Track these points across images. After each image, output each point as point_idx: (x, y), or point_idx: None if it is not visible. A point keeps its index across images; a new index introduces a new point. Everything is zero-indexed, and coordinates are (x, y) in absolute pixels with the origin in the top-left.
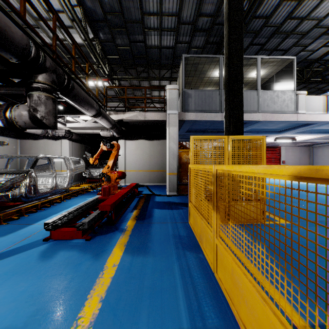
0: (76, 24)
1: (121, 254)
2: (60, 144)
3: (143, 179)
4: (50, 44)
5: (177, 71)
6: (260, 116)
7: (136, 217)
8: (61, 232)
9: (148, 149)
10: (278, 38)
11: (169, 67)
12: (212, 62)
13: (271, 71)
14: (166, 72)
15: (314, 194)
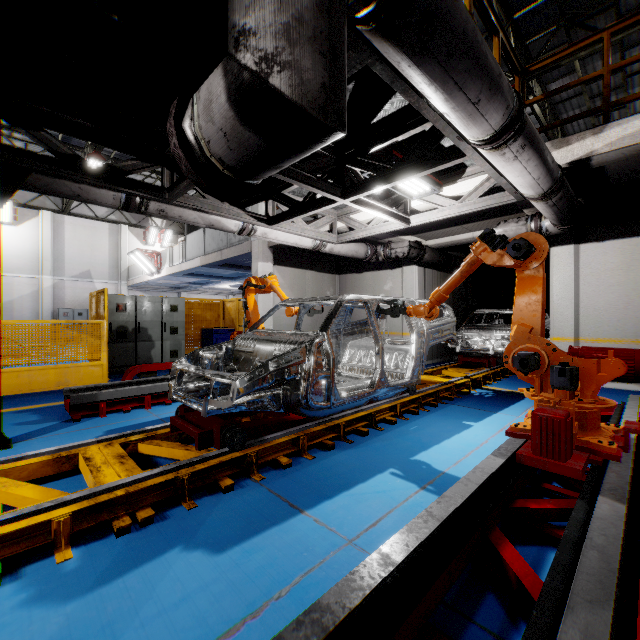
0: None
1: None
2: (401, 276)
3: None
4: None
5: None
6: None
7: None
8: None
9: None
10: None
11: None
12: None
13: None
14: None
15: None
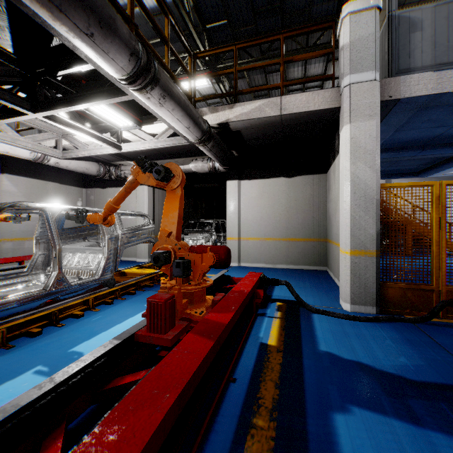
0: None
1: None
2: (136, 193)
3: (274, 255)
4: None
5: None
6: None
7: None
8: None
9: (284, 196)
10: None
11: None
12: None
13: None
14: (323, 32)
15: None
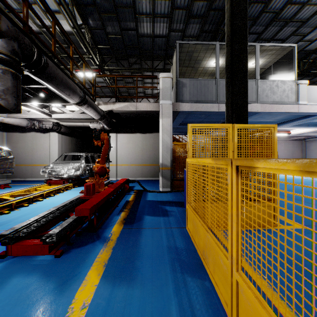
0: (62, 6)
1: (97, 281)
2: (49, 137)
3: (135, 173)
4: (37, 32)
5: (170, 62)
6: (259, 107)
7: (124, 220)
8: (22, 247)
9: (140, 143)
10: (276, 27)
11: (162, 58)
12: (208, 50)
13: (269, 61)
14: (159, 63)
15: (316, 190)
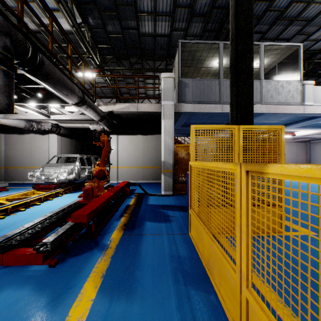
0: (60, 3)
1: (93, 295)
2: (48, 139)
3: (137, 176)
4: (35, 31)
5: (172, 62)
6: (264, 108)
7: (125, 226)
8: (14, 256)
9: (141, 145)
10: (281, 26)
11: (164, 58)
12: (211, 49)
13: (274, 61)
14: (161, 63)
15: None
